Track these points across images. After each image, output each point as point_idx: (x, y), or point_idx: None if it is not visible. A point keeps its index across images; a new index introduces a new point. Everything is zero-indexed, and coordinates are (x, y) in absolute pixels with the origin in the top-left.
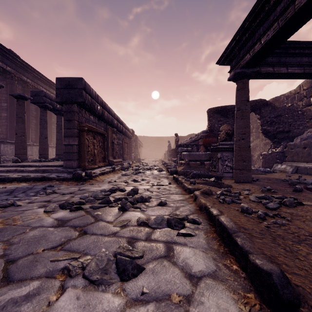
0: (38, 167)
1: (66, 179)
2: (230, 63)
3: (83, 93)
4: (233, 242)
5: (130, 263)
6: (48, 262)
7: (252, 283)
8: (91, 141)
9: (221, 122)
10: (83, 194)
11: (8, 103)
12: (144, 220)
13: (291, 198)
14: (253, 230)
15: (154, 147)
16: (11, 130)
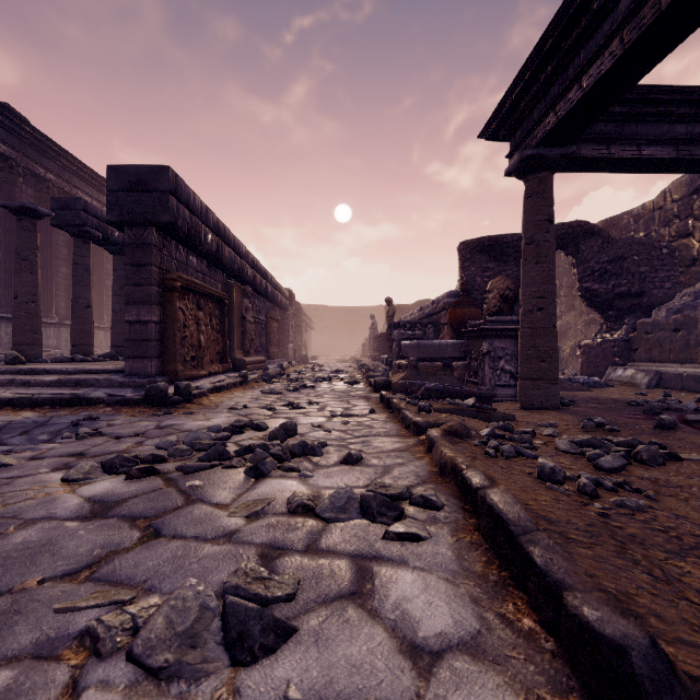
0: (66, 375)
1: (130, 402)
2: (511, 136)
3: (172, 203)
4: (523, 556)
5: (257, 619)
6: (48, 614)
7: (573, 670)
8: (191, 313)
9: (489, 273)
10: (165, 438)
11: (2, 227)
12: (305, 500)
13: (652, 445)
14: (569, 524)
15: (340, 330)
16: (10, 291)
